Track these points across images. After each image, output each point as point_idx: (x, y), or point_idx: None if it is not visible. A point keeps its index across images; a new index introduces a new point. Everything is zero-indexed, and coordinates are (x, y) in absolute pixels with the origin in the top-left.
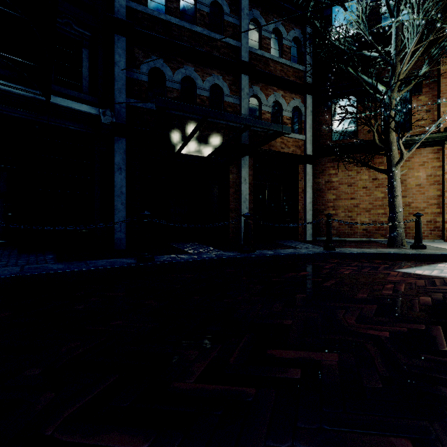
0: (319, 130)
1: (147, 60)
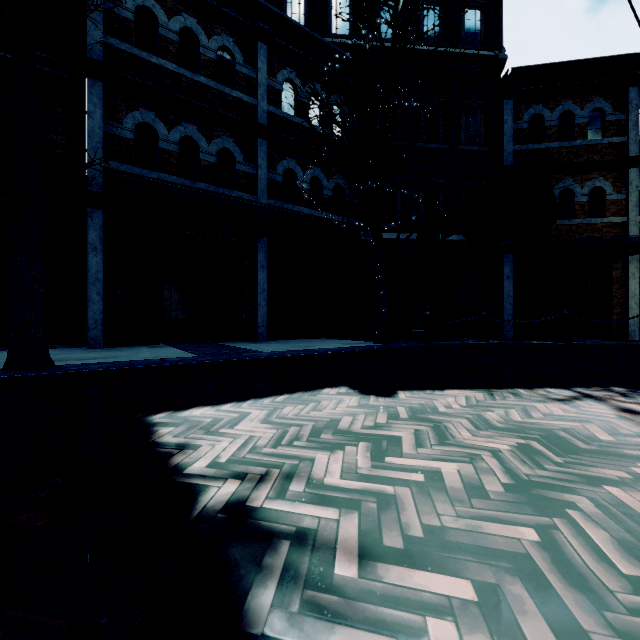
0: None
1: None
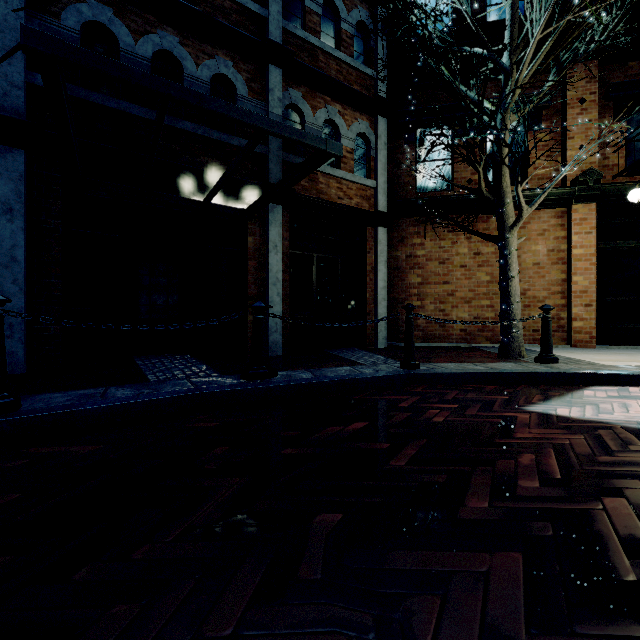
0: (398, 175)
1: (78, 4)
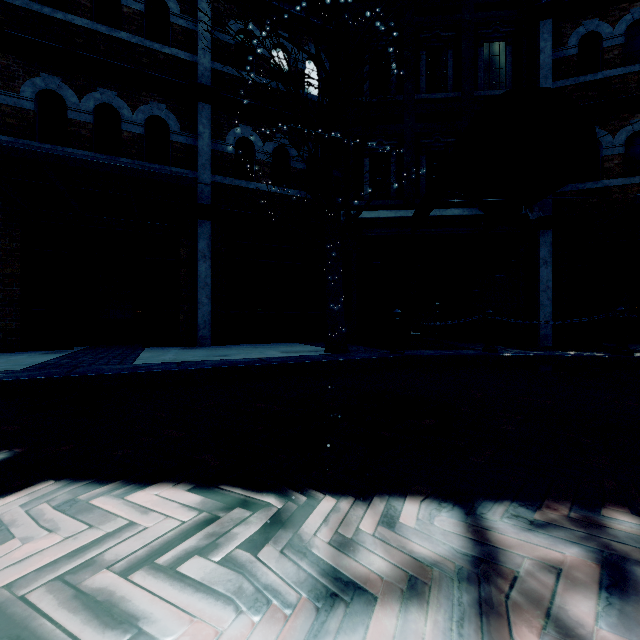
0: None
1: None
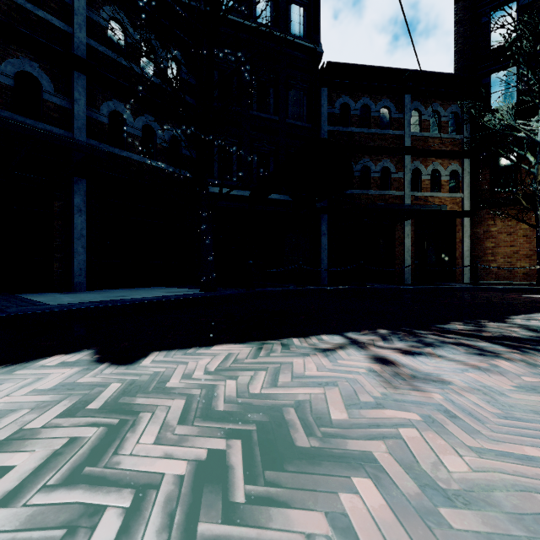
0: (477, 185)
1: None
